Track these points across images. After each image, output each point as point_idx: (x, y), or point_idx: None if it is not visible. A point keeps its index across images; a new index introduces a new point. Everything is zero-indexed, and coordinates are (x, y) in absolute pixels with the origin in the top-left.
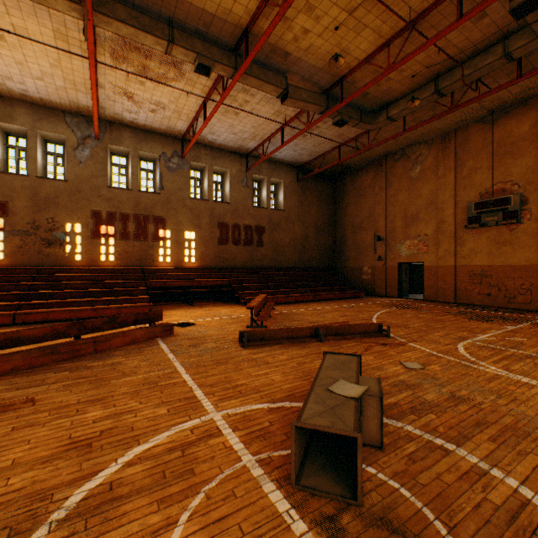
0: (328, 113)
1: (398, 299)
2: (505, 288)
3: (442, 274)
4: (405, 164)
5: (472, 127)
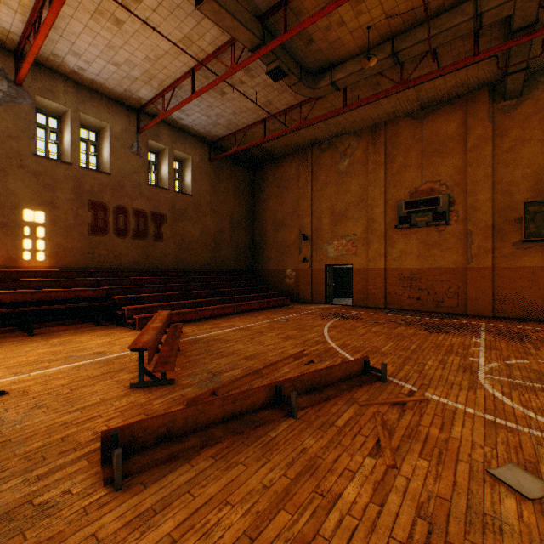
0: (264, 48)
1: (327, 306)
2: (434, 292)
3: (372, 277)
4: (333, 155)
5: (402, 121)
